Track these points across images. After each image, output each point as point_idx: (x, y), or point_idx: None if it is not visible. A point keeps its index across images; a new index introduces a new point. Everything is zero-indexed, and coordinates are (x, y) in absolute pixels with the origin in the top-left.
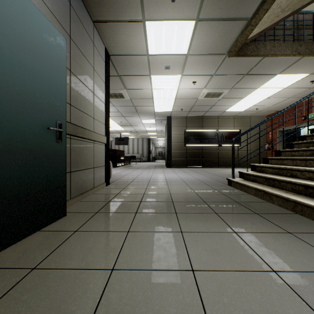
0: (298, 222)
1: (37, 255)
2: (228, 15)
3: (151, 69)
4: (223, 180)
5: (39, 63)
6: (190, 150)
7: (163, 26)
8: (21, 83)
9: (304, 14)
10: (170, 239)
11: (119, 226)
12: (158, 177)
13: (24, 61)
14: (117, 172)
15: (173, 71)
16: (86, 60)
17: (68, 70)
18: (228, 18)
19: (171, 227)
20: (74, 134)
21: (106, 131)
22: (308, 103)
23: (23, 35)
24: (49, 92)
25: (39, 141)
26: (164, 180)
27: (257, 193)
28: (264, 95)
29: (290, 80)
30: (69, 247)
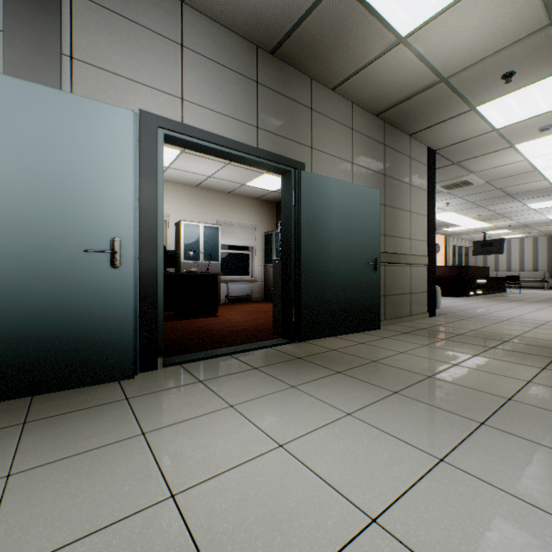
0: None
1: (362, 340)
2: None
3: (510, 140)
4: None
5: (363, 221)
6: None
7: (507, 99)
8: (354, 239)
9: None
10: (456, 355)
11: (419, 342)
12: (536, 317)
13: (355, 225)
14: (461, 304)
15: None
16: (400, 183)
17: (383, 206)
18: None
19: (468, 352)
20: (388, 262)
21: (429, 249)
22: None
23: (355, 210)
24: (368, 238)
25: (362, 272)
26: (541, 322)
27: None
28: None
29: None
30: (380, 342)
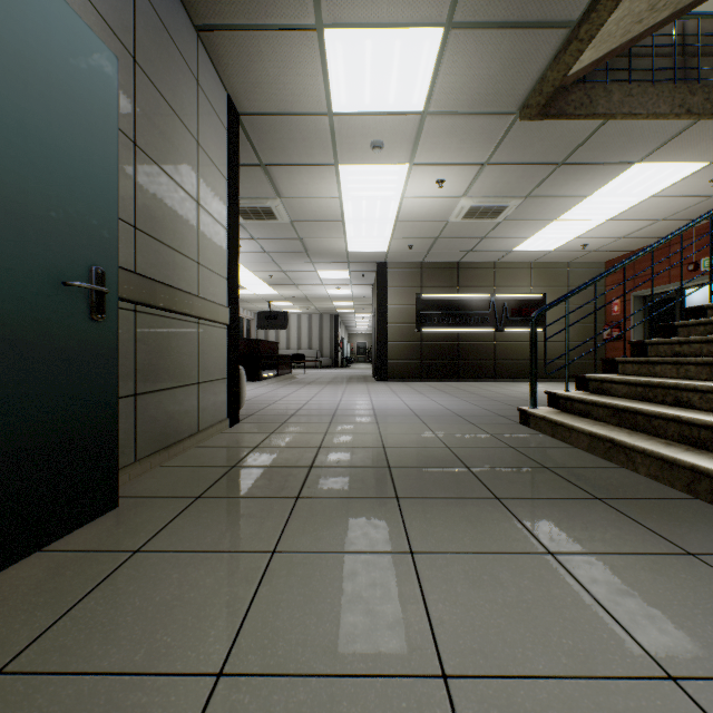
0: (706, 524)
1: (16, 627)
2: (524, 15)
3: (338, 150)
4: (510, 412)
5: (40, 112)
6: (429, 341)
7: (367, 42)
8: None
9: (699, 21)
10: (381, 575)
11: (252, 537)
12: (356, 404)
13: None
14: (260, 392)
15: (391, 154)
16: (178, 121)
17: (130, 143)
18: (524, 22)
19: (385, 540)
20: (146, 301)
21: (231, 295)
22: (704, 232)
23: None
24: (68, 190)
25: (39, 315)
26: (370, 411)
27: (594, 445)
28: (603, 213)
29: (665, 177)
30: (112, 600)
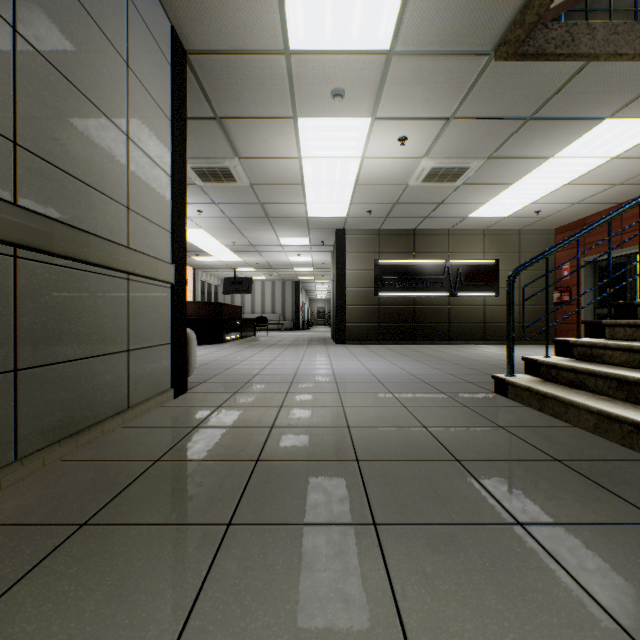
0: None
1: None
2: None
3: (297, 100)
4: (478, 378)
5: None
6: (386, 305)
7: None
8: None
9: None
10: None
11: None
12: (316, 369)
13: None
14: (220, 355)
15: (352, 105)
16: (96, 28)
17: (5, 25)
18: None
19: None
20: (32, 244)
21: (175, 250)
22: None
23: None
24: None
25: None
26: (330, 377)
27: (604, 427)
28: (562, 177)
29: (632, 135)
30: None
